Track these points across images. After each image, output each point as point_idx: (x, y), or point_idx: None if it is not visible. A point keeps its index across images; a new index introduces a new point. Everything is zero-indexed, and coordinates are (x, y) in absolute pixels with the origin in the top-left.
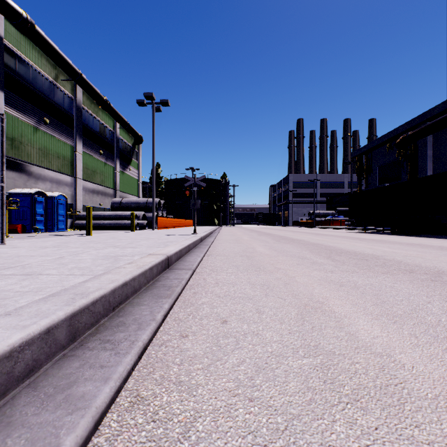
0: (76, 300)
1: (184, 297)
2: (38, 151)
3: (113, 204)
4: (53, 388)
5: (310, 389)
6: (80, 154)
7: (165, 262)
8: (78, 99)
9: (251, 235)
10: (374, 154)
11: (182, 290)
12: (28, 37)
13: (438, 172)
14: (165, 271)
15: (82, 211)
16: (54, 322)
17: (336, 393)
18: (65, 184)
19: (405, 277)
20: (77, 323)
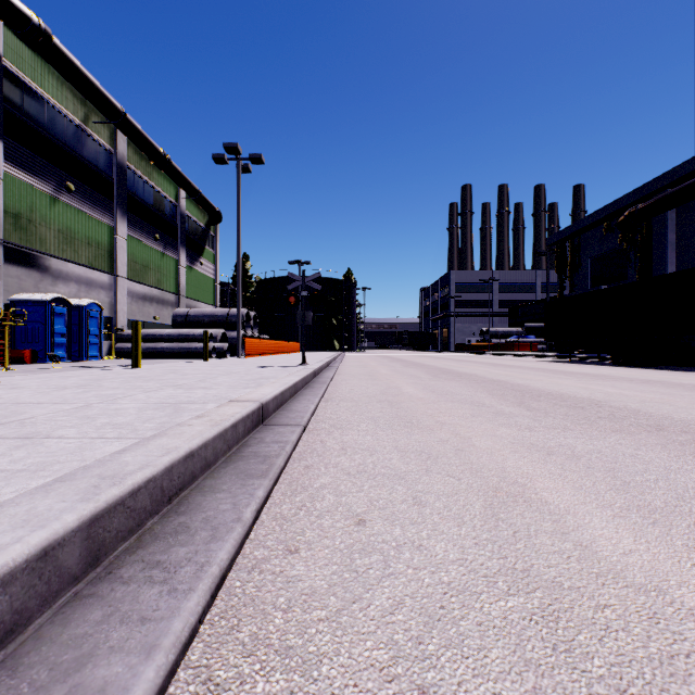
0: (101, 490)
1: (289, 474)
2: (58, 235)
3: (175, 318)
4: (48, 670)
5: (530, 665)
6: (124, 238)
7: (257, 414)
8: (120, 153)
9: (391, 366)
10: (583, 239)
11: (286, 461)
12: (41, 55)
13: (685, 267)
14: (257, 428)
15: (127, 329)
16: (56, 536)
17: (581, 674)
18: (100, 287)
19: (652, 438)
20: (101, 533)
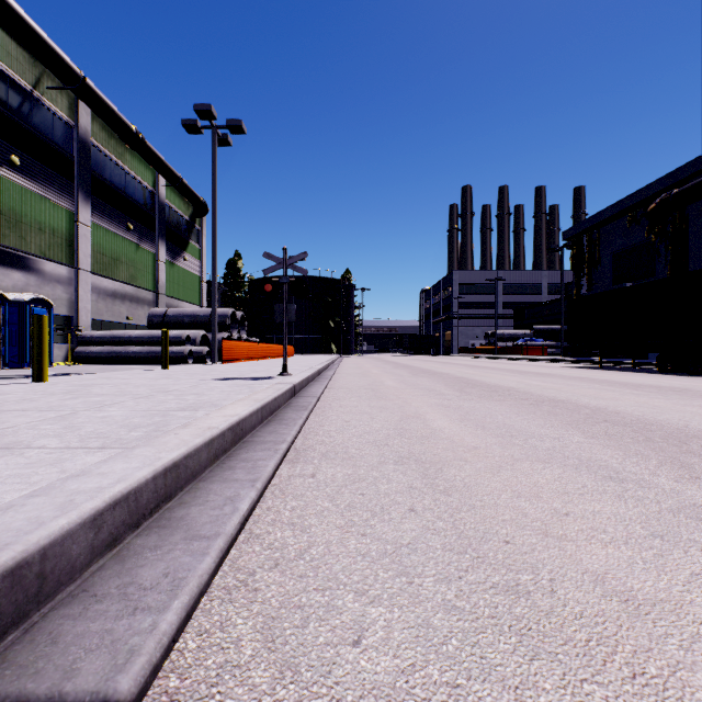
0: None
1: None
2: None
3: (151, 319)
4: None
5: None
6: (87, 226)
7: None
8: (83, 127)
9: (397, 374)
10: (603, 232)
11: None
12: None
13: None
14: None
15: (92, 331)
16: None
17: None
18: (55, 280)
19: None
20: None
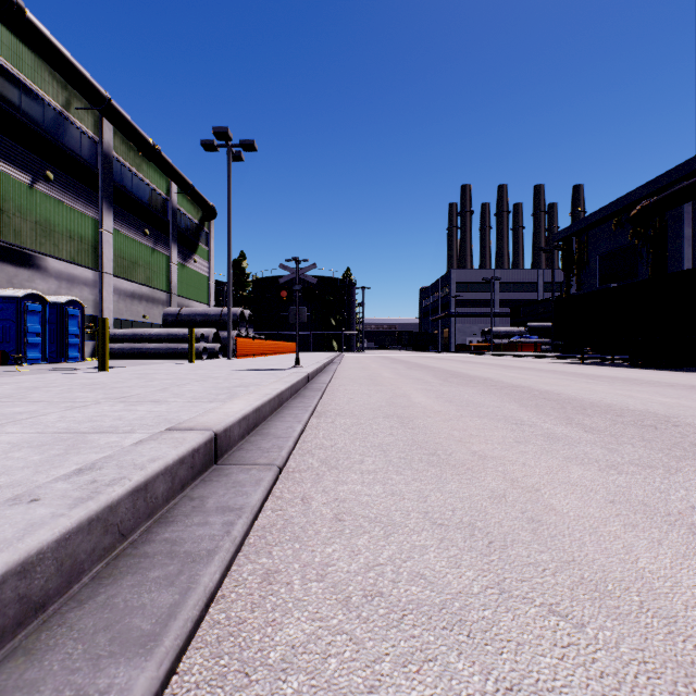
0: None
1: (225, 606)
2: (35, 227)
3: (166, 317)
4: None
5: None
6: (110, 233)
7: (205, 451)
8: (106, 142)
9: (394, 368)
10: (591, 235)
11: (230, 563)
12: (14, 30)
13: None
14: (204, 473)
15: (114, 329)
16: None
17: None
18: (83, 283)
19: None
20: None
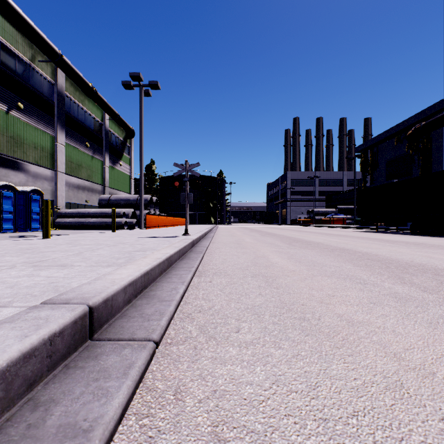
0: None
1: None
2: (10, 140)
3: (101, 202)
4: None
5: None
6: (62, 145)
7: (73, 330)
8: (60, 84)
9: (252, 235)
10: (380, 148)
11: None
12: None
13: None
14: (72, 355)
15: (65, 209)
16: None
17: None
18: (44, 178)
19: None
20: None
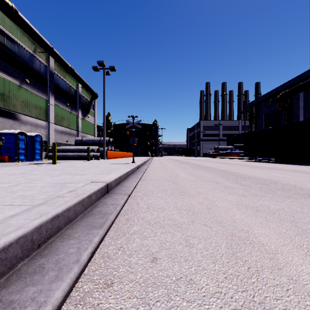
0: None
1: (117, 224)
2: (21, 103)
3: (76, 141)
4: None
5: None
6: (52, 105)
7: (104, 189)
8: (51, 66)
9: (174, 163)
10: (261, 105)
11: (116, 216)
12: (13, 20)
13: (308, 118)
14: (104, 196)
15: None
16: None
17: None
18: (41, 127)
19: (308, 201)
20: None
